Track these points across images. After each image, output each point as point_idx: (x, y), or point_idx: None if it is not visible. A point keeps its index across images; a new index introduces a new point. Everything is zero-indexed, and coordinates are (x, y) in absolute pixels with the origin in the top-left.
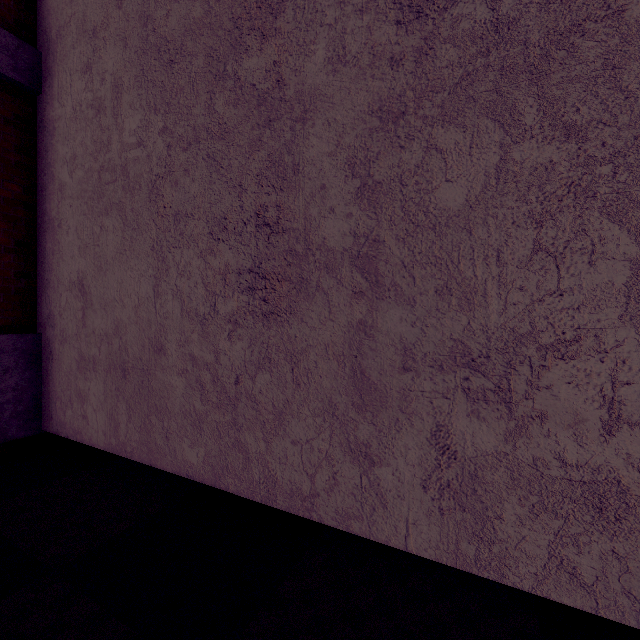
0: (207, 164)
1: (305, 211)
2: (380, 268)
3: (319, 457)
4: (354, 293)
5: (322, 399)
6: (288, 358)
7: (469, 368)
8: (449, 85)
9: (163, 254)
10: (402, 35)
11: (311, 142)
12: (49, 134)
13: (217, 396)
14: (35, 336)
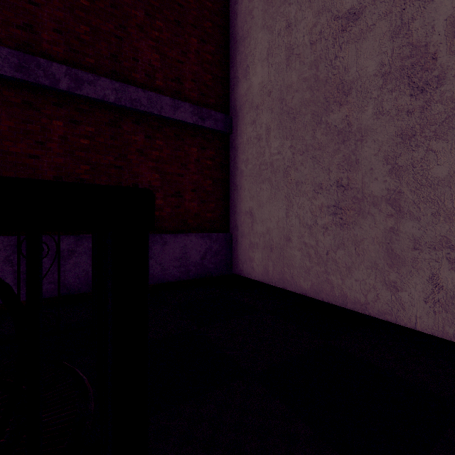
0: (312, 160)
1: (362, 180)
2: (401, 204)
3: (369, 287)
4: (387, 215)
5: (371, 261)
6: (353, 243)
7: (450, 248)
8: (439, 122)
9: (290, 199)
10: (413, 101)
11: (365, 149)
12: (235, 150)
13: (317, 260)
14: (230, 234)
